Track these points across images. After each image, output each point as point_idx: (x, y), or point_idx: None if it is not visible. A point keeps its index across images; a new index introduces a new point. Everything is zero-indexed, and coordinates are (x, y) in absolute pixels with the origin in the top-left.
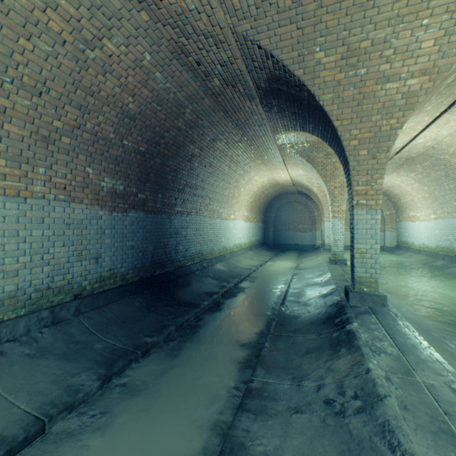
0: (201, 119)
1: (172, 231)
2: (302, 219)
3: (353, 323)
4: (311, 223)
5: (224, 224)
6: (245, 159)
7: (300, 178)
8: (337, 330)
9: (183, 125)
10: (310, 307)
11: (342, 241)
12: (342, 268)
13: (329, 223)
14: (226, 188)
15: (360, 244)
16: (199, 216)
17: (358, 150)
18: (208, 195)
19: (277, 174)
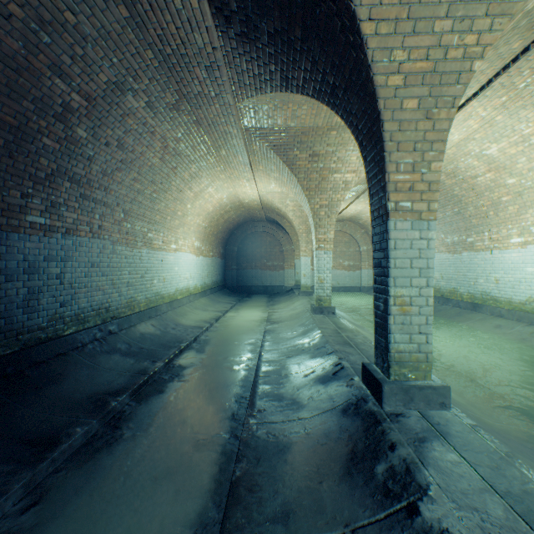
0: (69, 6)
1: (15, 265)
2: (272, 255)
3: (432, 492)
4: (283, 259)
5: (158, 256)
6: (190, 152)
7: (271, 197)
8: (399, 521)
9: (13, 0)
10: (304, 412)
11: (329, 281)
12: (332, 321)
13: (306, 258)
14: (161, 198)
15: (401, 288)
16: (101, 240)
17: (403, 98)
18: (121, 204)
19: (241, 188)
